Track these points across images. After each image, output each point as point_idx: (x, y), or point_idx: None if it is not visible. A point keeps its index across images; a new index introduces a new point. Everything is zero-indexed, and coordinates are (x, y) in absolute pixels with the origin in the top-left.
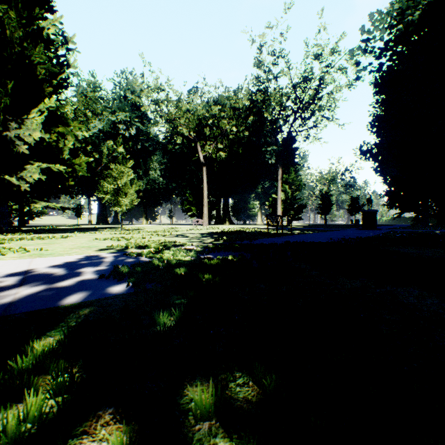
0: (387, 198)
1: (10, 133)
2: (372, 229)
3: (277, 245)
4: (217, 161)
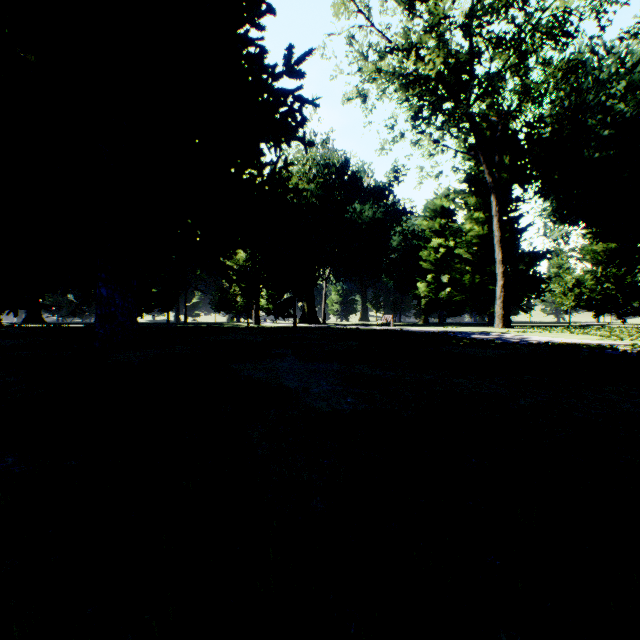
0: None
1: None
2: None
3: None
4: None
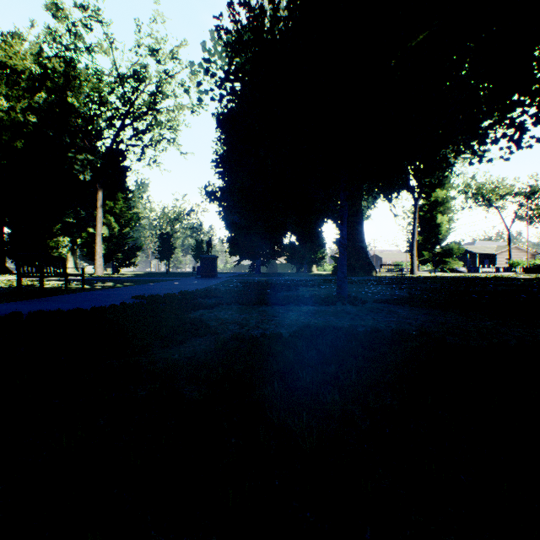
0: (230, 244)
1: None
2: (212, 277)
3: None
4: None
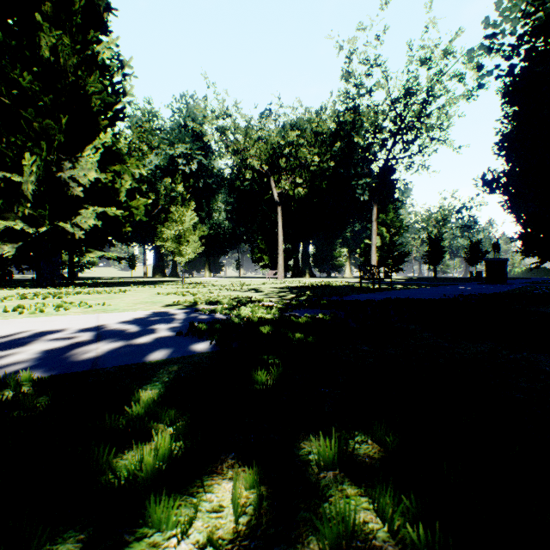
0: (521, 242)
1: (64, 174)
2: (500, 283)
3: (374, 303)
4: (295, 199)
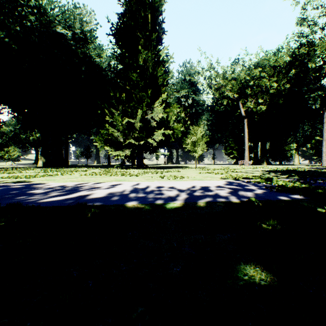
0: None
1: (148, 117)
2: None
3: None
4: (257, 113)
